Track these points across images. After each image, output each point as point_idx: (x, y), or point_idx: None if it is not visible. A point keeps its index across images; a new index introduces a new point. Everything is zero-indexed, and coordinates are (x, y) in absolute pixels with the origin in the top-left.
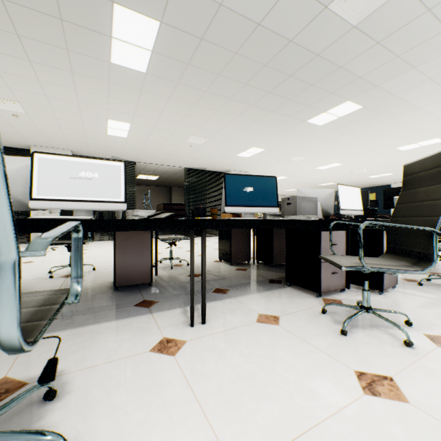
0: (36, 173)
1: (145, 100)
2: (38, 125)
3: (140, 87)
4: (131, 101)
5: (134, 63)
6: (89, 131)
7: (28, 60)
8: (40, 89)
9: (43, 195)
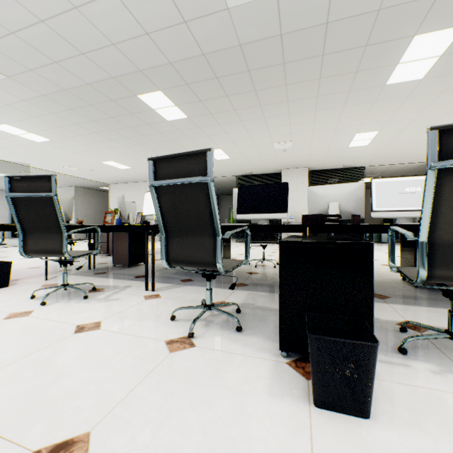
0: (373, 193)
1: (406, 105)
2: (295, 153)
3: (407, 94)
4: (389, 110)
5: (410, 76)
6: (332, 148)
7: (314, 110)
8: (311, 127)
9: (379, 208)
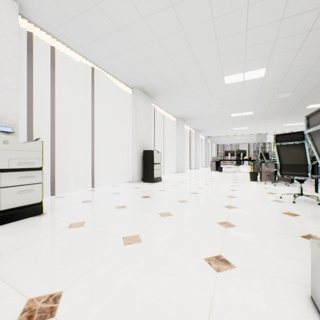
0: None
1: None
2: None
3: None
4: None
5: None
6: None
7: None
8: None
9: None
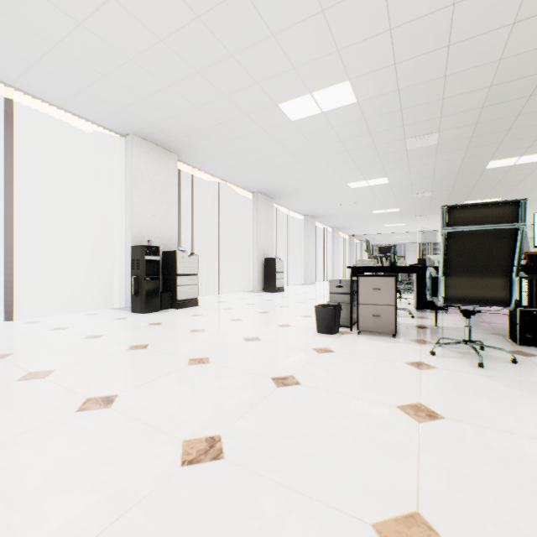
0: None
1: None
2: None
3: None
4: None
5: None
6: None
7: None
8: None
9: None
